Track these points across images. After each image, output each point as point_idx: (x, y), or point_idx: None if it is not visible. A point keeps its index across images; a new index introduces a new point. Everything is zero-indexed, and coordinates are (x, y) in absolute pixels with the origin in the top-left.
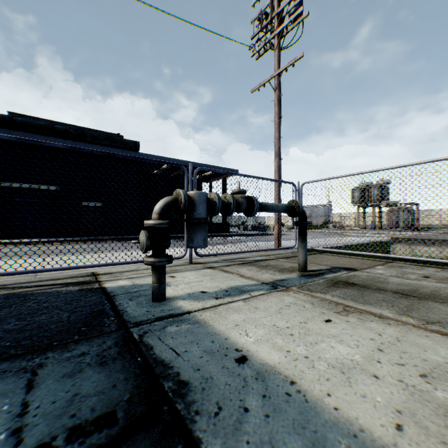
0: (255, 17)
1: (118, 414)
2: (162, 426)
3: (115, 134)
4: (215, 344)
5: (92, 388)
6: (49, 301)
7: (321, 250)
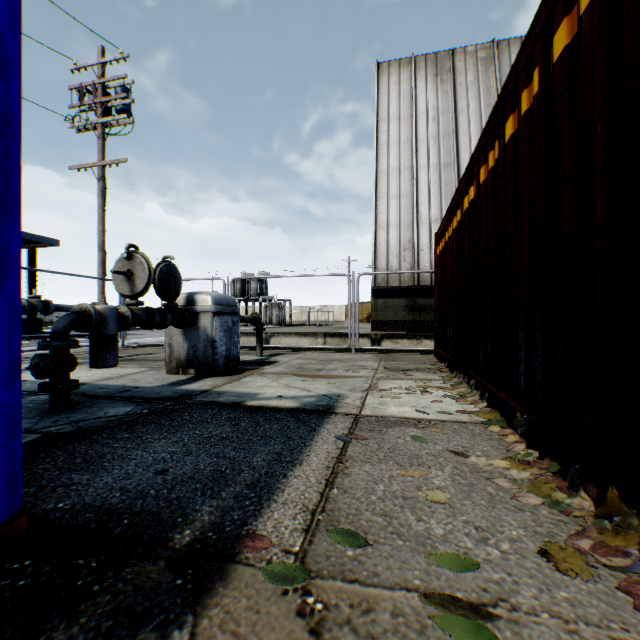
0: (75, 86)
1: None
2: None
3: None
4: None
5: None
6: None
7: (152, 346)
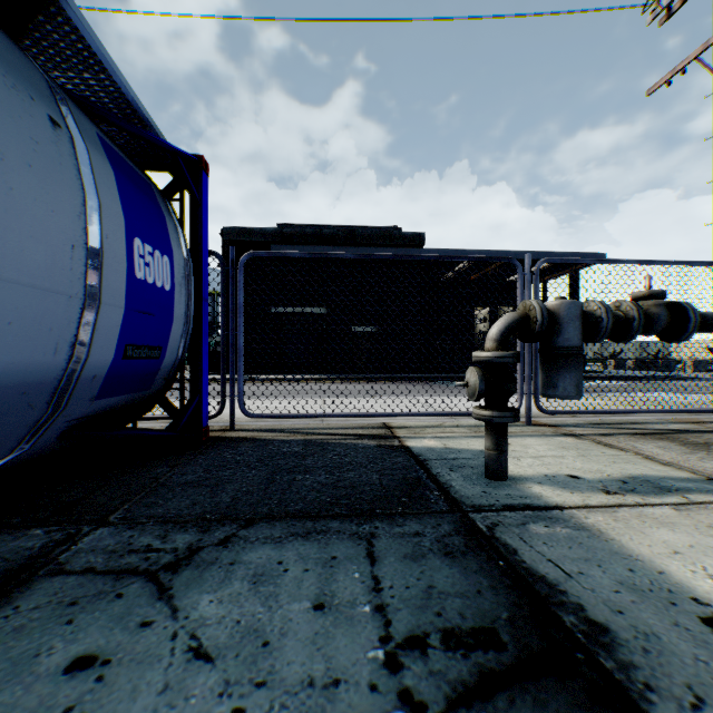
0: None
1: (502, 636)
2: (585, 683)
3: (390, 228)
4: (637, 575)
5: (449, 585)
6: (348, 455)
7: None
